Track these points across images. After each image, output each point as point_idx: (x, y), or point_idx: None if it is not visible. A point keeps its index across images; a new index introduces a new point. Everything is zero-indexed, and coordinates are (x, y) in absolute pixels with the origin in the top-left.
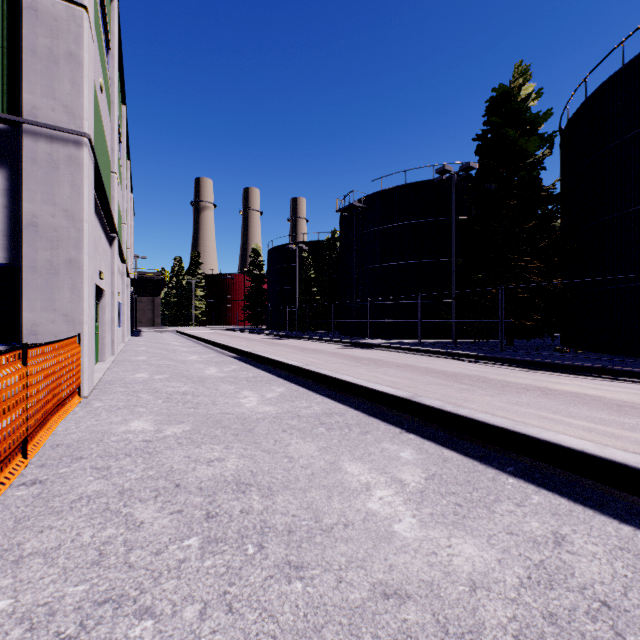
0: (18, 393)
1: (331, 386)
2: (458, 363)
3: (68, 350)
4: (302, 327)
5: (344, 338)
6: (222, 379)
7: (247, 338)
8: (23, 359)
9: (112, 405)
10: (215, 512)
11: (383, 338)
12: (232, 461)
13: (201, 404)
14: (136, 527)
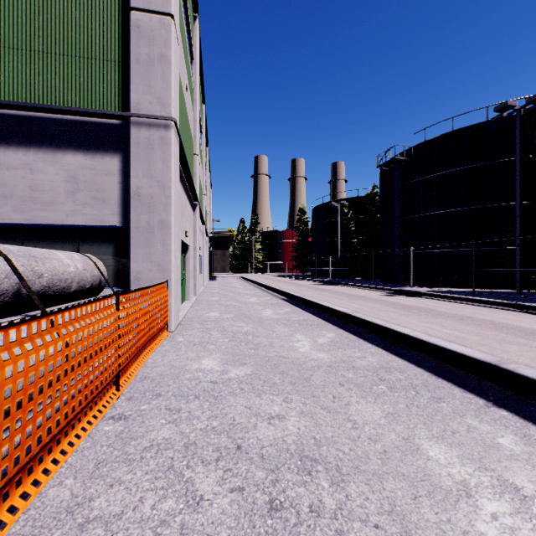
0: (110, 335)
1: (384, 336)
2: (533, 318)
3: (158, 294)
4: (343, 274)
5: (385, 285)
6: (277, 321)
7: (295, 283)
8: (116, 304)
9: (190, 341)
10: (279, 502)
11: (427, 286)
12: (292, 420)
13: (260, 345)
14: (195, 504)
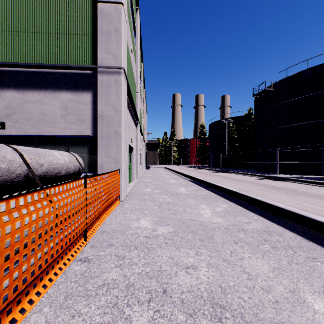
0: (80, 204)
1: (263, 208)
2: None
3: (113, 177)
4: (229, 166)
5: (258, 173)
6: (188, 195)
7: (198, 171)
8: (84, 184)
9: (133, 207)
10: None
11: (288, 174)
12: (203, 270)
13: (177, 211)
14: None
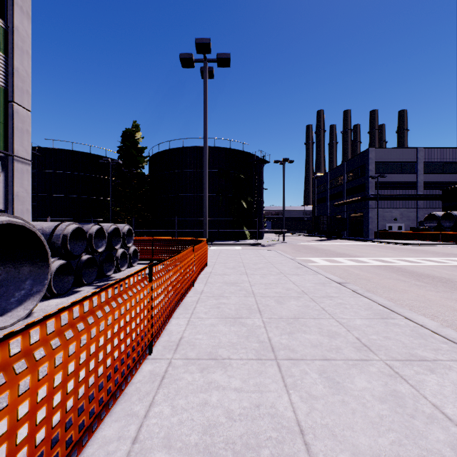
0: None
1: None
2: None
3: None
4: None
5: None
6: None
7: None
8: None
9: None
10: None
11: None
12: None
13: None
14: None
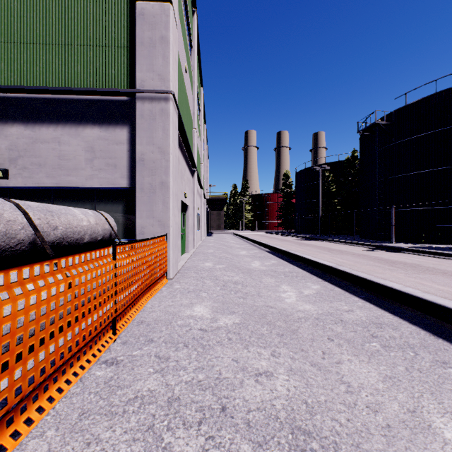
0: (105, 282)
1: (372, 290)
2: None
3: (157, 246)
4: (324, 231)
5: (365, 241)
6: (264, 272)
7: (280, 239)
8: (113, 254)
9: (185, 288)
10: None
11: (408, 242)
12: (281, 379)
13: (248, 294)
14: None
